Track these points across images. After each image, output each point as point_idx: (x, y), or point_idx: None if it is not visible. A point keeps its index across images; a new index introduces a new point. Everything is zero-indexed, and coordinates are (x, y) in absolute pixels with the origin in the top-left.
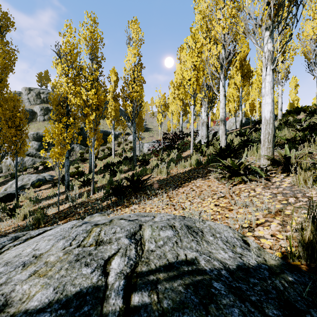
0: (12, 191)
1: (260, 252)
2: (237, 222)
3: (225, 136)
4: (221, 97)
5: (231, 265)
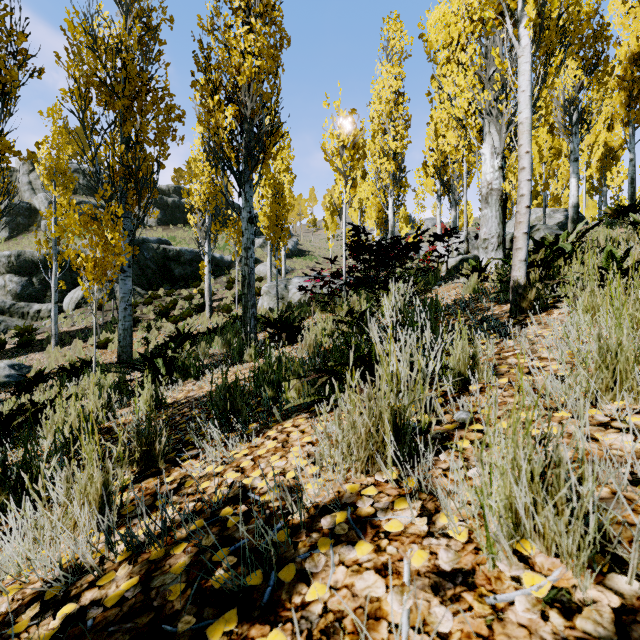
0: None
1: None
2: None
3: None
4: None
5: None
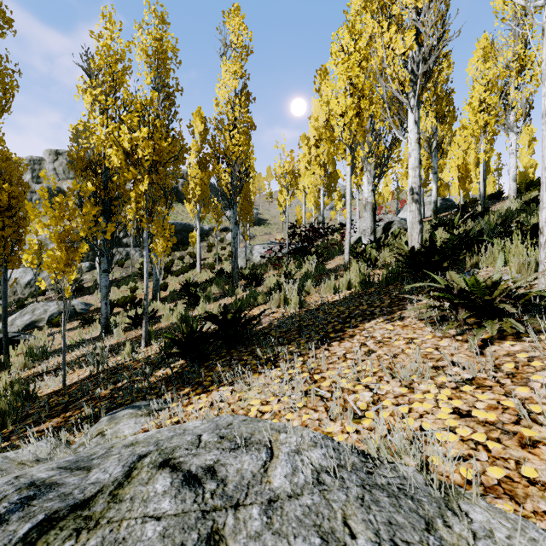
0: None
1: None
2: None
3: (419, 227)
4: (410, 146)
5: None
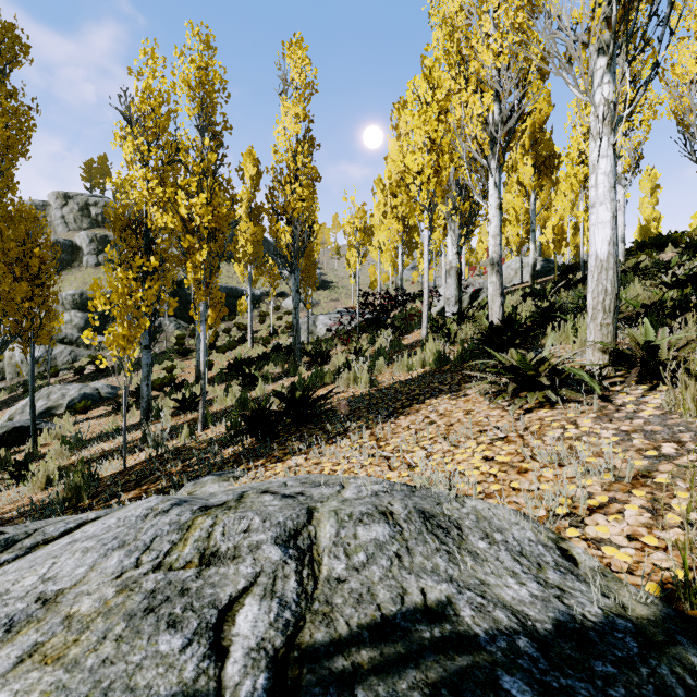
0: (24, 422)
1: (605, 583)
2: (542, 502)
3: (500, 300)
4: (491, 212)
5: (540, 620)
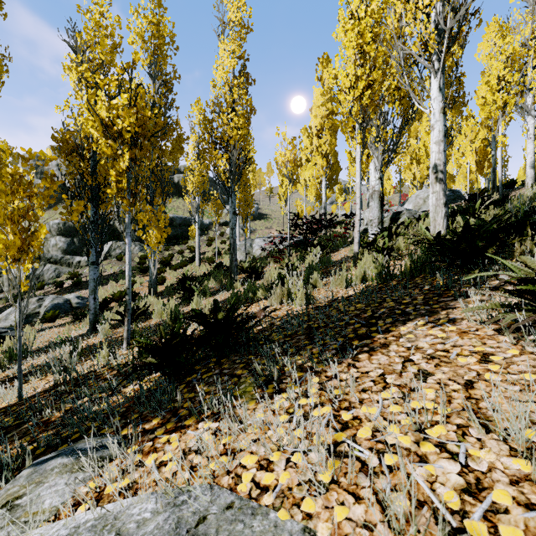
0: None
1: None
2: None
3: (444, 210)
4: (434, 117)
5: None
